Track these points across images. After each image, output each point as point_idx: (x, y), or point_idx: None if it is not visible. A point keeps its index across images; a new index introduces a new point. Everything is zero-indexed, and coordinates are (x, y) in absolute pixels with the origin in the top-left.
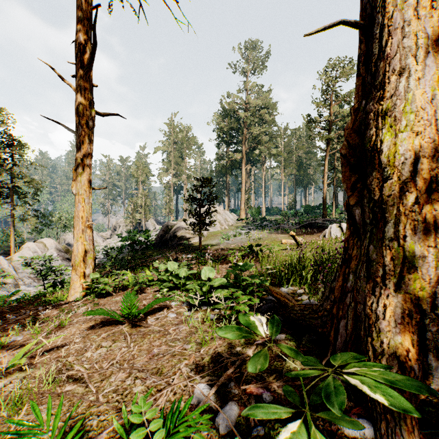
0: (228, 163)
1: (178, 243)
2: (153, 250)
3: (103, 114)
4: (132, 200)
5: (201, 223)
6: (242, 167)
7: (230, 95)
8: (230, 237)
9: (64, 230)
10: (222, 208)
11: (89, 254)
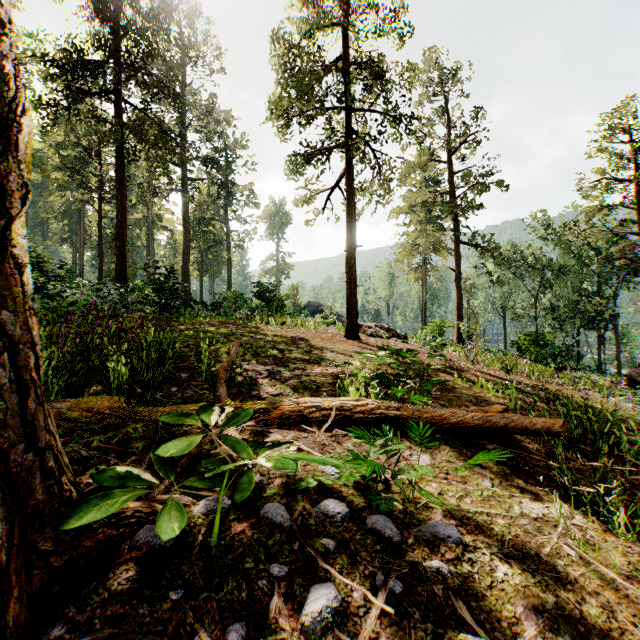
0: None
1: None
2: None
3: None
4: None
5: None
6: None
7: None
8: None
9: None
10: None
11: None
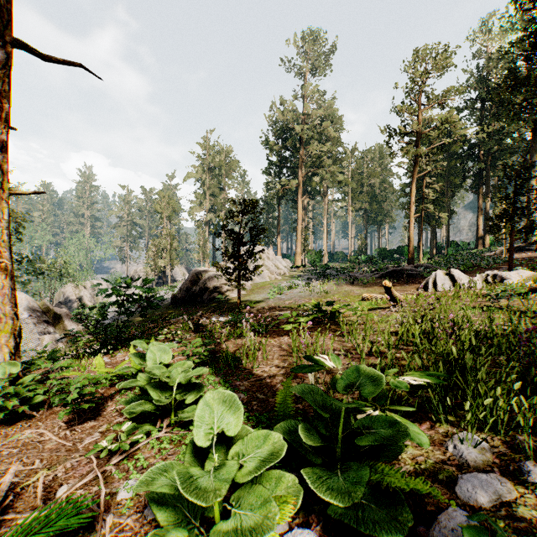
0: (280, 193)
1: (209, 299)
2: (175, 307)
3: (45, 56)
4: (153, 242)
5: (240, 268)
6: (298, 198)
7: (282, 102)
8: (284, 290)
9: (60, 281)
10: (272, 252)
11: (2, 323)
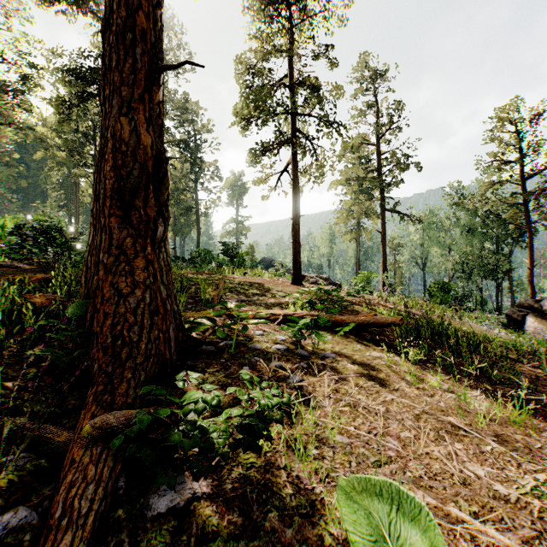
0: None
1: None
2: None
3: None
4: None
5: None
6: None
7: None
8: None
9: None
10: None
11: None
